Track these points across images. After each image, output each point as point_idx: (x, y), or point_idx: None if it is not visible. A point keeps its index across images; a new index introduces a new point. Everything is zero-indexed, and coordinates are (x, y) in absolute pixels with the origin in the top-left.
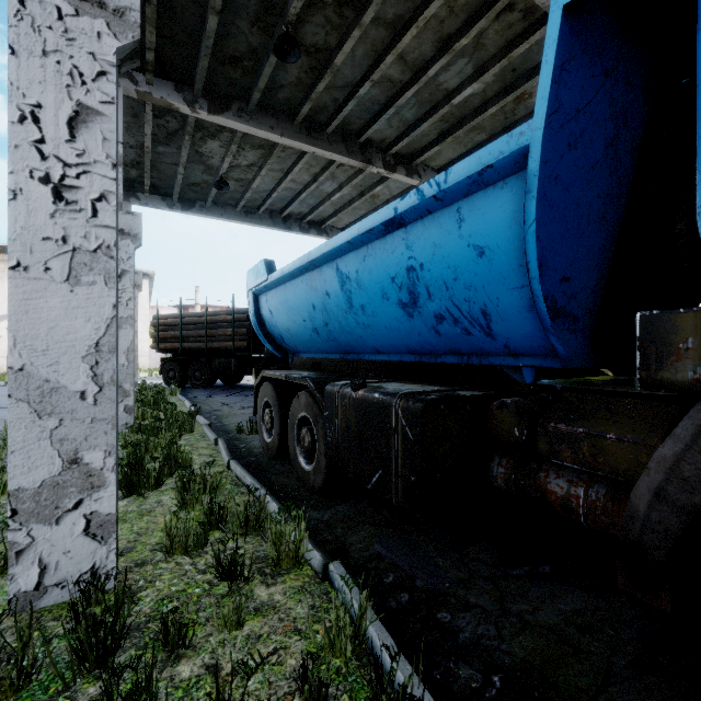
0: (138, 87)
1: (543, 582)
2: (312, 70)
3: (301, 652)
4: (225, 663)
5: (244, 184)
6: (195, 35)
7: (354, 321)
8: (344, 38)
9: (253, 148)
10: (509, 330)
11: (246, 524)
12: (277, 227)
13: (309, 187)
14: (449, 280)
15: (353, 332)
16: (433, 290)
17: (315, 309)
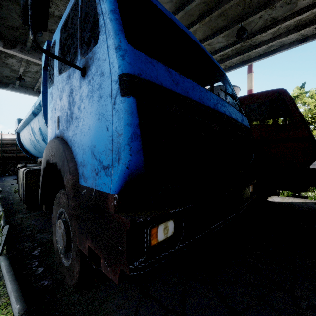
0: None
1: None
2: None
3: None
4: None
5: (35, 79)
6: None
7: (39, 145)
8: None
9: (35, 64)
10: None
11: None
12: None
13: None
14: (46, 133)
15: (41, 149)
16: (45, 136)
17: (30, 140)
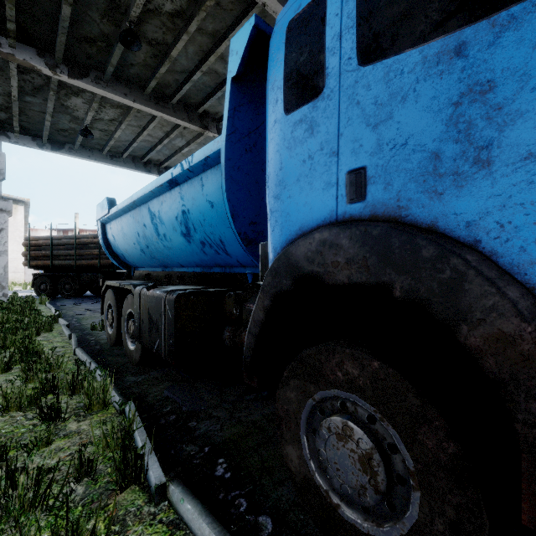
0: (1, 48)
1: (263, 401)
2: (156, 57)
3: (79, 445)
4: (31, 465)
5: (108, 134)
6: (53, 16)
7: (162, 245)
8: (177, 39)
9: (113, 107)
10: (234, 251)
11: (74, 387)
12: (139, 169)
13: (163, 141)
14: (202, 221)
15: (163, 252)
16: (196, 226)
17: (140, 236)
